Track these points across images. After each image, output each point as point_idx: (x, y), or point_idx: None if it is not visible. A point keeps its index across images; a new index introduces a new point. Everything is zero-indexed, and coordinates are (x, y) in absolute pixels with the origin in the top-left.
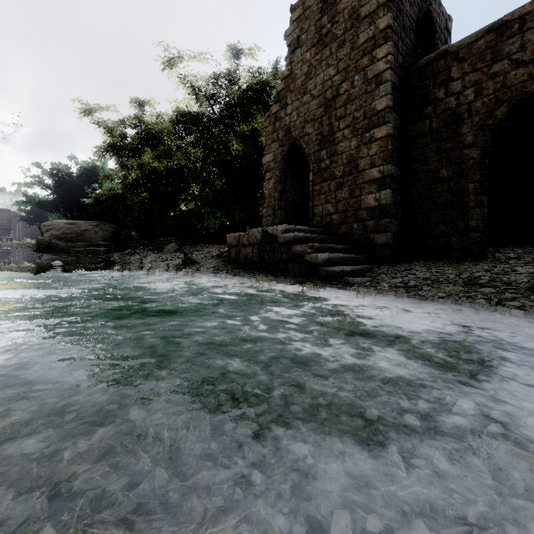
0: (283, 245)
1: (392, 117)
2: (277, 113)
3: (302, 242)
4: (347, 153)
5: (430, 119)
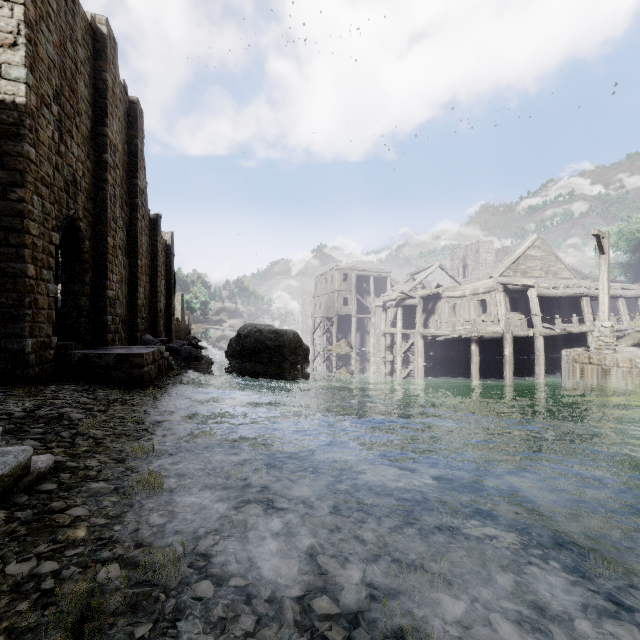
0: None
1: None
2: None
3: None
4: None
5: None
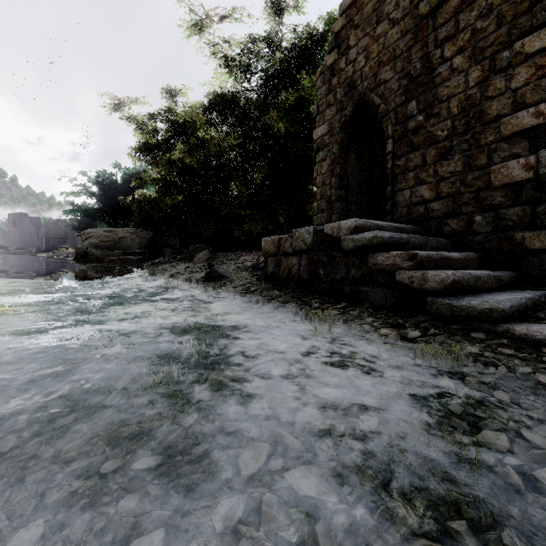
0: (351, 254)
1: None
2: (334, 64)
3: (387, 248)
4: (460, 96)
5: None
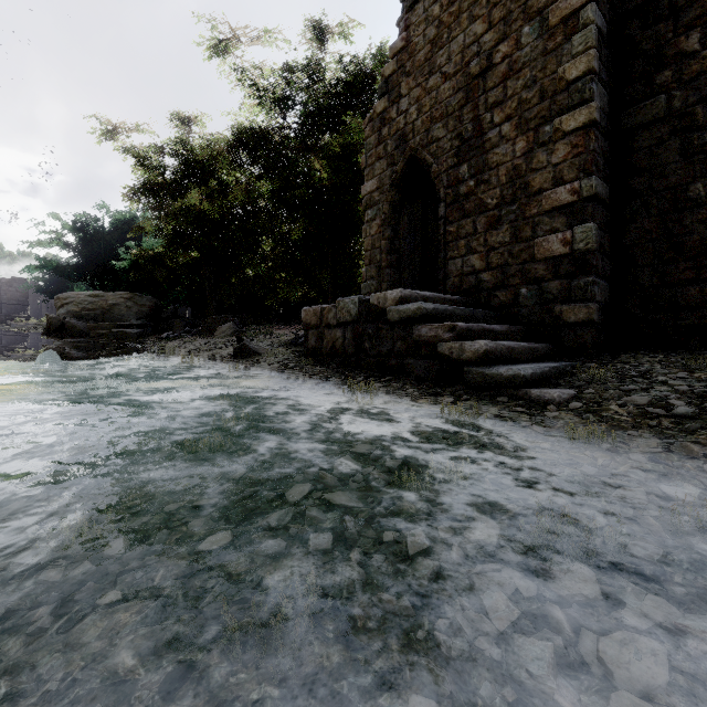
0: (396, 326)
1: (597, 90)
2: (384, 112)
3: (432, 319)
4: (508, 165)
5: (669, 93)
